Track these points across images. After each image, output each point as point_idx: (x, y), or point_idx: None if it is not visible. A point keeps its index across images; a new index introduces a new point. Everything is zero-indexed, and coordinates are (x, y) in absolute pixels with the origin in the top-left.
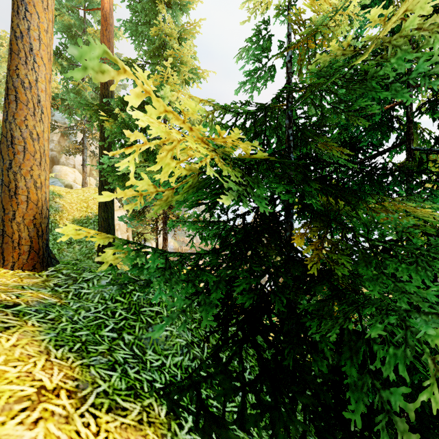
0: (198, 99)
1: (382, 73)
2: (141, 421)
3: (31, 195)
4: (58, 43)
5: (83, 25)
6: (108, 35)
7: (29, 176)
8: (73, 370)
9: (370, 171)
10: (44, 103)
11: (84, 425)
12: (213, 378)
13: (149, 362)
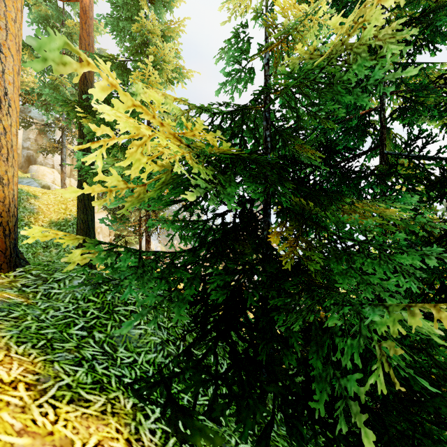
0: (173, 97)
1: (346, 79)
2: (105, 412)
3: None
4: (34, 34)
5: (61, 16)
6: (87, 28)
7: None
8: (34, 365)
9: (346, 173)
10: (12, 96)
11: (42, 414)
12: (184, 372)
13: (120, 359)
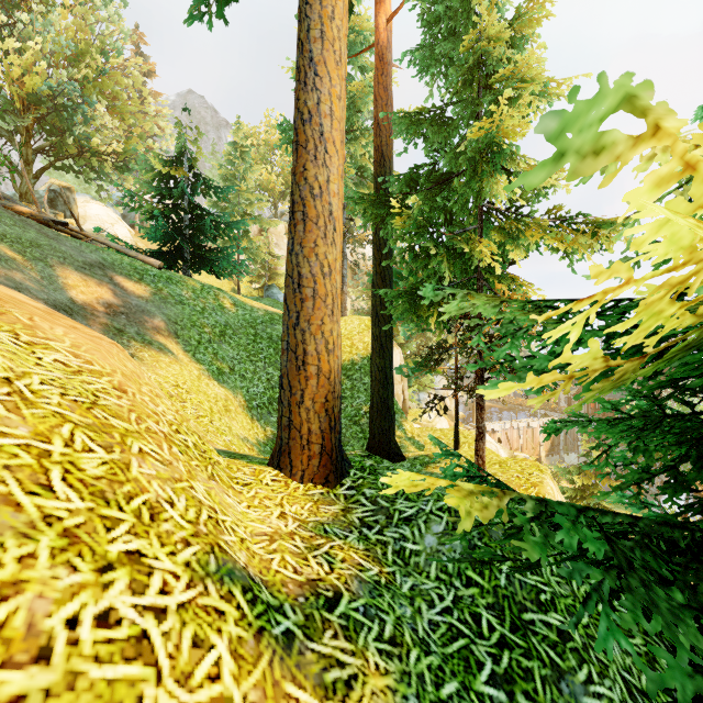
0: None
1: None
2: None
3: (322, 363)
4: None
5: None
6: (384, 81)
7: (319, 334)
8: None
9: None
10: (337, 214)
11: None
12: None
13: None
